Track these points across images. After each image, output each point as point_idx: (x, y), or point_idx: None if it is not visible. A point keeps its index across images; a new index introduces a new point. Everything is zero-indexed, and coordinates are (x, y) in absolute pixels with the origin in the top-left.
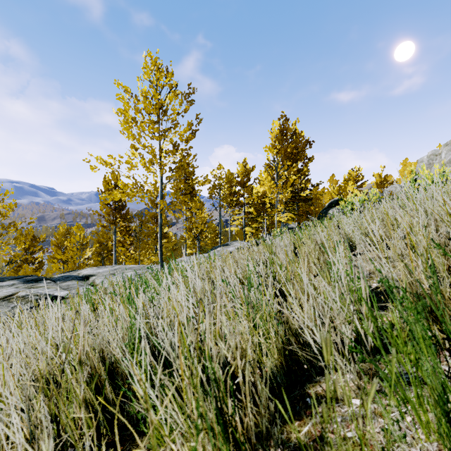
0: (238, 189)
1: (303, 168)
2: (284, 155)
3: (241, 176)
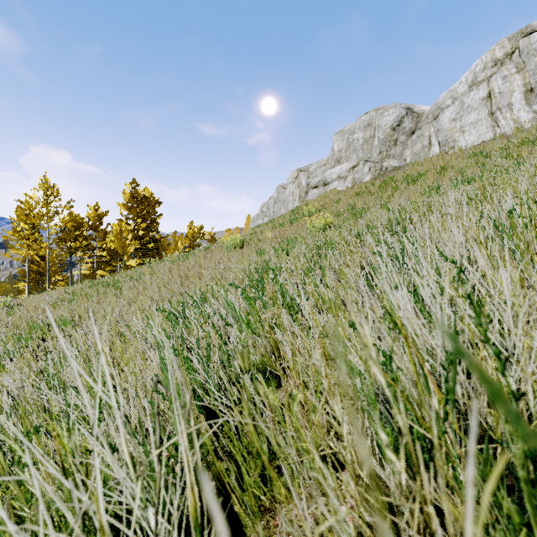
0: (90, 234)
1: (150, 225)
2: (134, 214)
3: (92, 220)
